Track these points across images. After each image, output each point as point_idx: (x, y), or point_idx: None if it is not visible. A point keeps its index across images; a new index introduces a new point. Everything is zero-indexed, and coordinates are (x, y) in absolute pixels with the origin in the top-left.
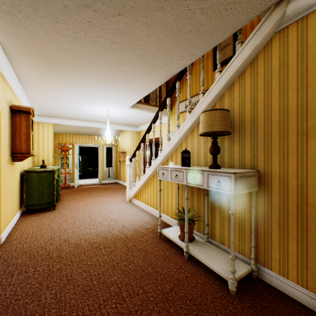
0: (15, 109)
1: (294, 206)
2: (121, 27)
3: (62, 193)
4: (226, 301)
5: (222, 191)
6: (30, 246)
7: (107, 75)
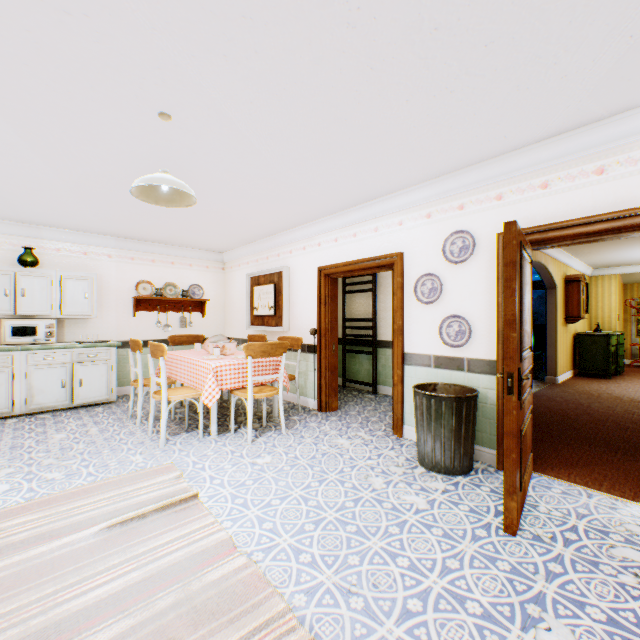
0: (566, 280)
1: None
2: None
3: (629, 370)
4: None
5: None
6: (577, 388)
7: None
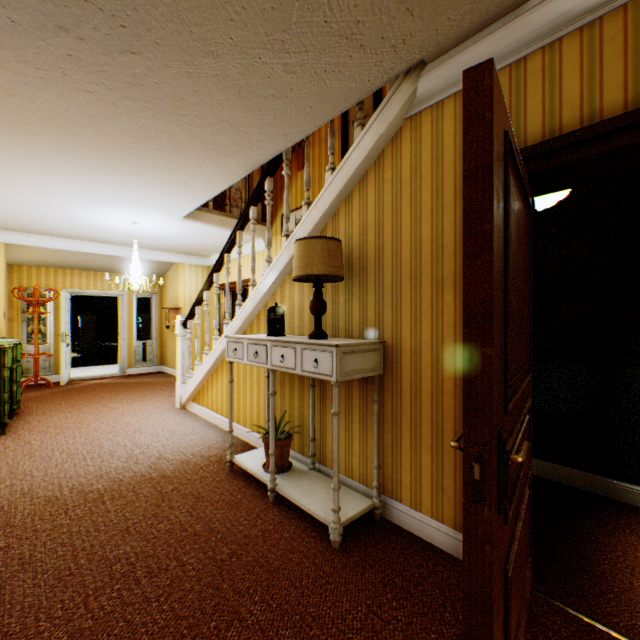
0: None
1: (428, 396)
2: (139, 73)
3: (27, 399)
4: (323, 559)
5: (322, 376)
6: None
7: (123, 154)
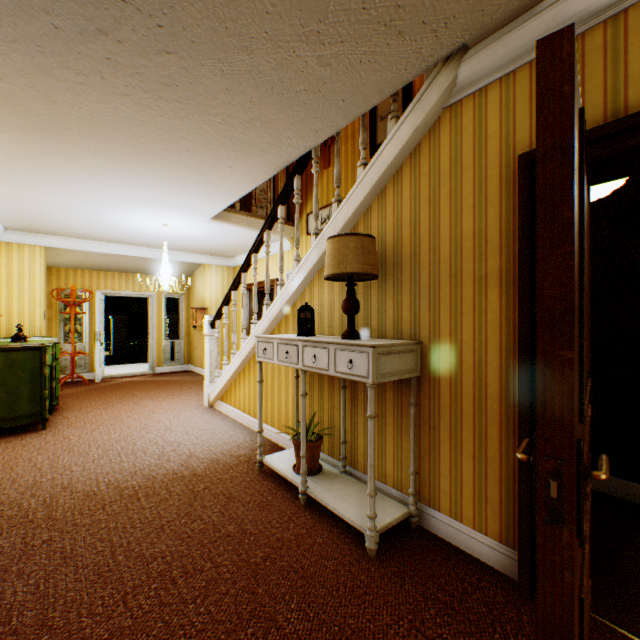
0: None
1: (469, 400)
2: (174, 73)
3: (65, 395)
4: (359, 567)
5: (357, 378)
6: None
7: (156, 157)
